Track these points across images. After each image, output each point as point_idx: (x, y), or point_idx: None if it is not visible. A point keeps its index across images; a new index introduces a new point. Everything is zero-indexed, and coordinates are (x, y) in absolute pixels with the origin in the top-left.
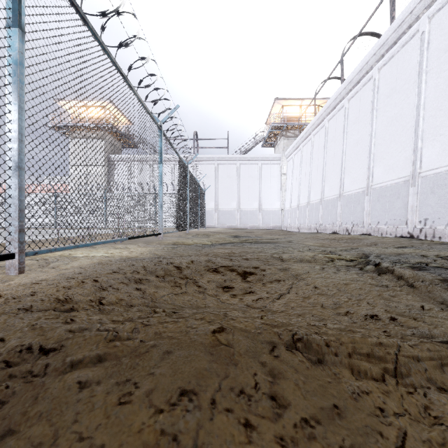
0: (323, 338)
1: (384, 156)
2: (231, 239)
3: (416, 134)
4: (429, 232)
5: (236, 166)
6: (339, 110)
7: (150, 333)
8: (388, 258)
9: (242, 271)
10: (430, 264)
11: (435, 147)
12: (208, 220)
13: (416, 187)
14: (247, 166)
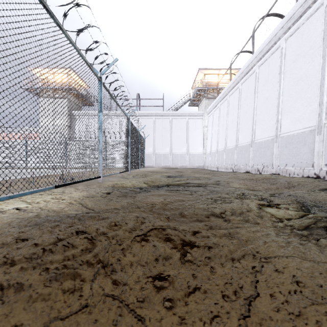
0: None
1: (291, 110)
2: (165, 180)
3: (321, 90)
4: None
5: (169, 120)
6: (250, 75)
7: None
8: None
9: (180, 240)
10: None
11: None
12: (147, 161)
13: (322, 135)
14: (177, 120)
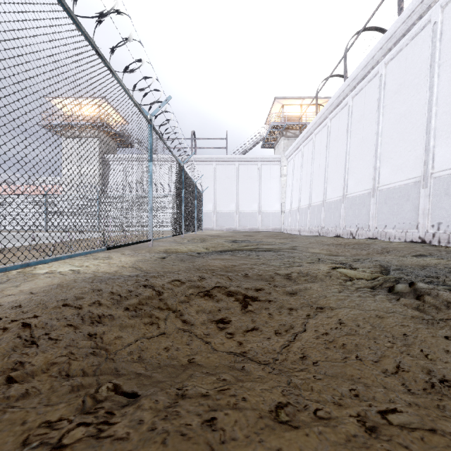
0: None
1: (392, 156)
2: (229, 245)
3: (427, 131)
4: (443, 237)
5: (235, 166)
6: (342, 109)
7: None
8: (414, 272)
9: (242, 295)
10: None
11: (450, 145)
12: (206, 222)
13: (428, 188)
14: (246, 166)
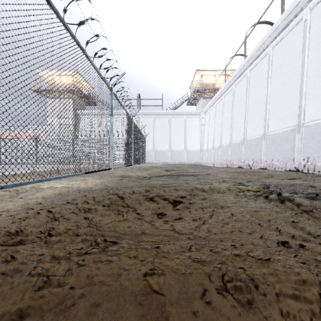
0: (251, 276)
1: (277, 111)
2: (164, 172)
3: (300, 94)
4: (311, 167)
5: (168, 118)
6: (243, 78)
7: (81, 277)
8: (285, 188)
9: (173, 200)
10: (319, 193)
11: (315, 104)
12: (147, 157)
13: (301, 134)
14: (176, 118)
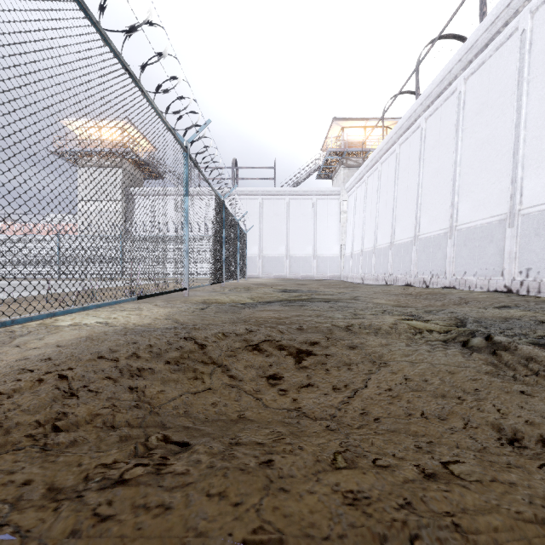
0: (471, 539)
1: (472, 189)
2: (279, 295)
3: (514, 160)
4: (533, 286)
5: (285, 201)
6: (413, 132)
7: None
8: (495, 325)
9: (295, 350)
10: None
11: (541, 177)
12: (250, 268)
13: (516, 228)
14: (298, 201)
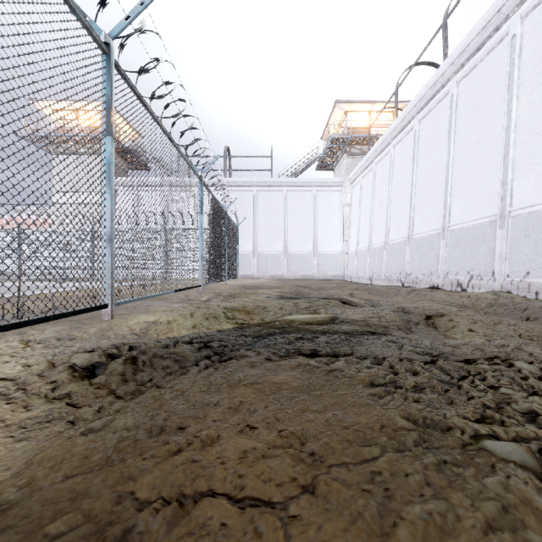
0: None
1: (538, 160)
2: (276, 308)
3: None
4: None
5: (283, 193)
6: (439, 102)
7: None
8: None
9: None
10: None
11: None
12: (244, 267)
13: None
14: (297, 193)
